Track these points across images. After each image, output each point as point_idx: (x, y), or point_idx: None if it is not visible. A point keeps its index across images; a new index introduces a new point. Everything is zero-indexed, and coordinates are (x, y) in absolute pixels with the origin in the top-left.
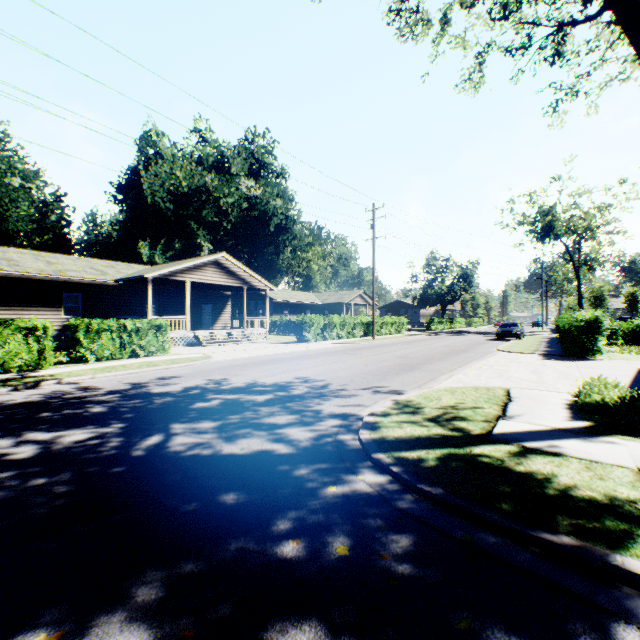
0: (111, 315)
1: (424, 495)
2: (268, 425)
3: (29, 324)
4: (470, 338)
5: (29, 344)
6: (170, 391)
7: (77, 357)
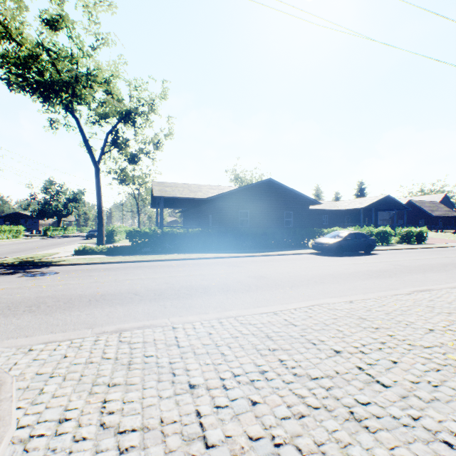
0: None
1: (14, 266)
2: None
3: None
4: (72, 239)
5: None
6: None
7: None
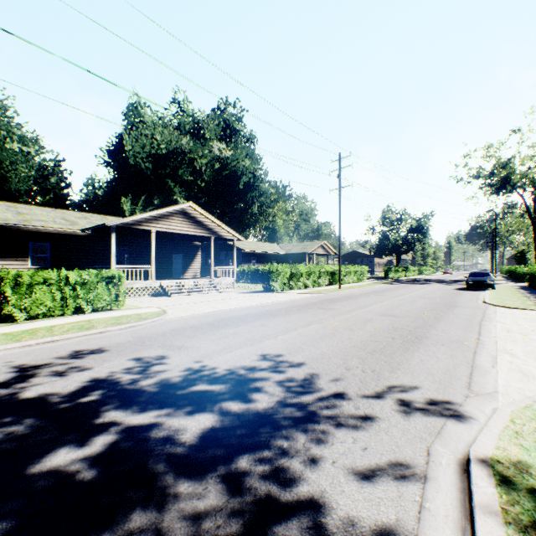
0: (80, 265)
1: None
2: None
3: None
4: (436, 287)
5: None
6: (52, 394)
7: (4, 315)
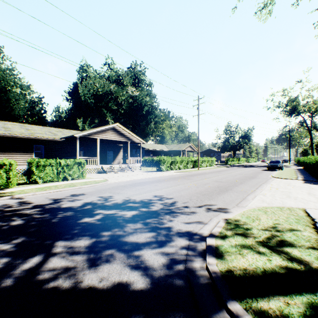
0: (59, 156)
1: None
2: (130, 245)
3: (1, 162)
4: (252, 169)
5: (1, 173)
6: (73, 206)
7: (32, 180)
